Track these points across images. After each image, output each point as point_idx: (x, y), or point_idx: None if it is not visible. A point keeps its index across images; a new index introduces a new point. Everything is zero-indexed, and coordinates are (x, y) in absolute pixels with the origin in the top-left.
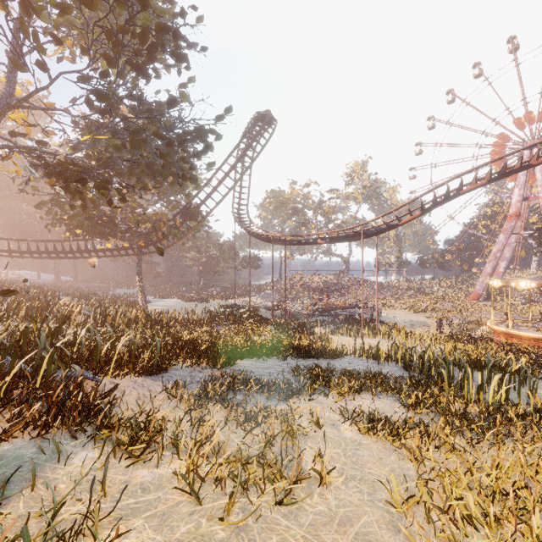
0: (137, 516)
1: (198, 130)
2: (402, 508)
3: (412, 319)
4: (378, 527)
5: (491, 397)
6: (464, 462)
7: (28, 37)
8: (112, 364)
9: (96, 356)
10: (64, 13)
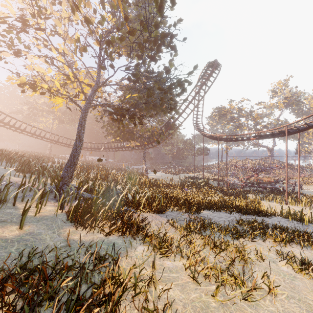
0: (170, 282)
1: (178, 82)
2: None
3: None
4: None
5: None
6: None
7: (107, 55)
8: (141, 206)
9: (134, 201)
10: (122, 40)
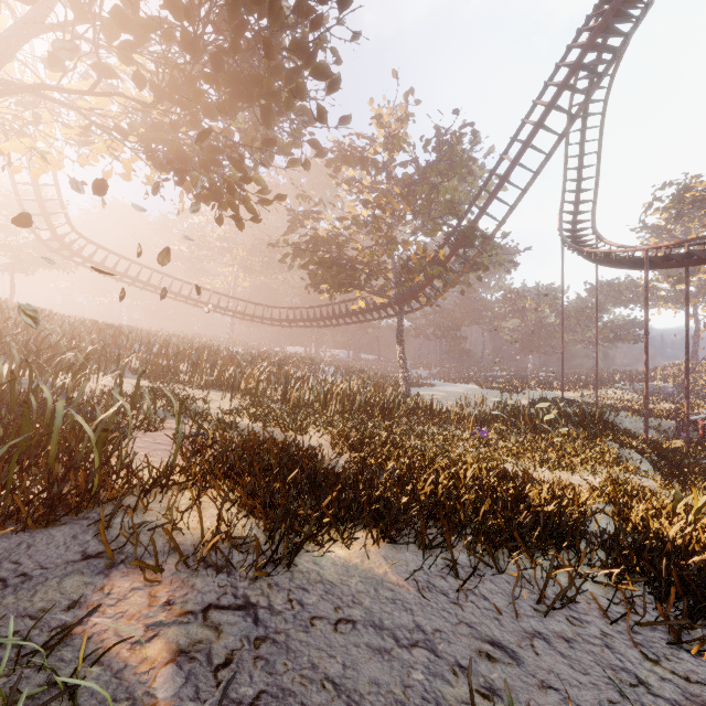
0: None
1: None
2: None
3: None
4: None
5: None
6: None
7: None
8: None
9: None
10: None
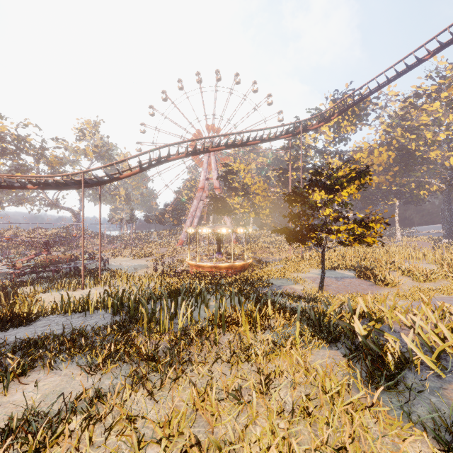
0: None
1: None
2: None
3: (136, 264)
4: None
5: (180, 323)
6: (138, 435)
7: None
8: None
9: None
10: None
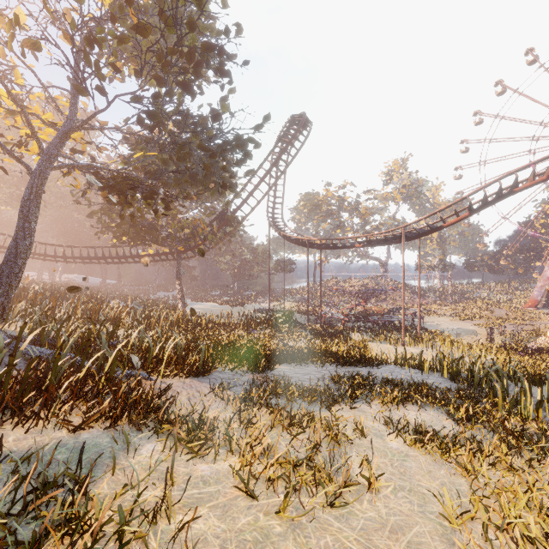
0: (202, 505)
1: (238, 140)
2: (456, 522)
3: (458, 327)
4: (431, 538)
5: None
6: (522, 482)
7: (91, 67)
8: (163, 365)
9: (148, 356)
10: (122, 42)
